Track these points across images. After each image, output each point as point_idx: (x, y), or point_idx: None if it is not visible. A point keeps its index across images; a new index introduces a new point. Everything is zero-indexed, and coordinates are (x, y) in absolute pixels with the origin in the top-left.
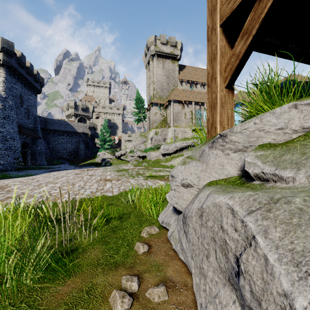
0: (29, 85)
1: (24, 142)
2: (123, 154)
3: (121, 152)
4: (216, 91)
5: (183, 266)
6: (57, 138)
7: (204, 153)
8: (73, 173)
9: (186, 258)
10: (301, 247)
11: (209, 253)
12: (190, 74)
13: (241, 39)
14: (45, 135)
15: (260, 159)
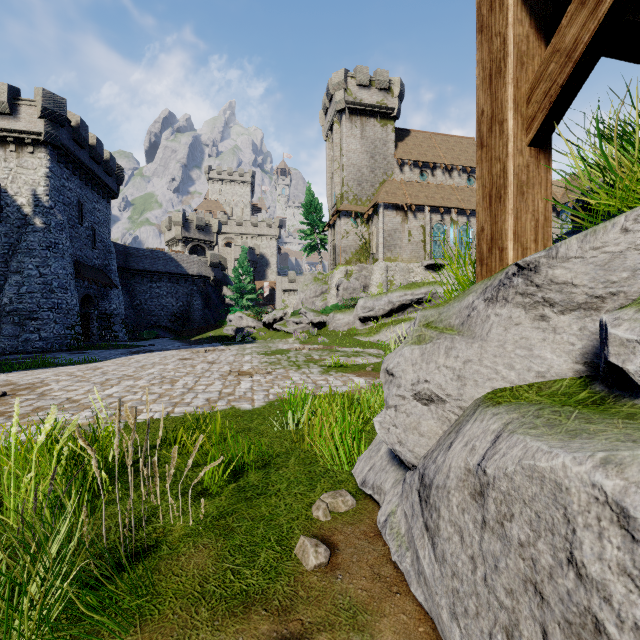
0: (95, 182)
1: (86, 294)
2: (279, 319)
3: (275, 315)
4: (503, 156)
5: (423, 618)
6: (149, 286)
7: (474, 316)
8: (177, 358)
9: (433, 606)
10: None
11: (516, 624)
12: (419, 148)
13: (580, 5)
14: (127, 281)
15: None
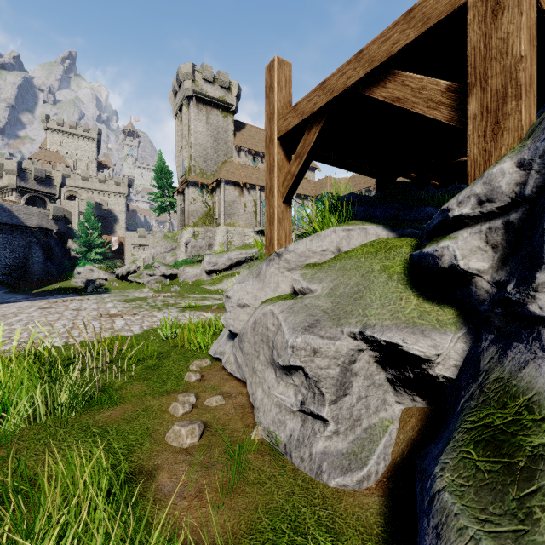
0: None
1: None
2: (133, 272)
3: (129, 268)
4: (274, 206)
5: (239, 384)
6: None
7: (261, 272)
8: (36, 307)
9: (242, 372)
10: (298, 321)
11: (259, 353)
12: (252, 140)
13: (295, 160)
14: None
15: (303, 276)
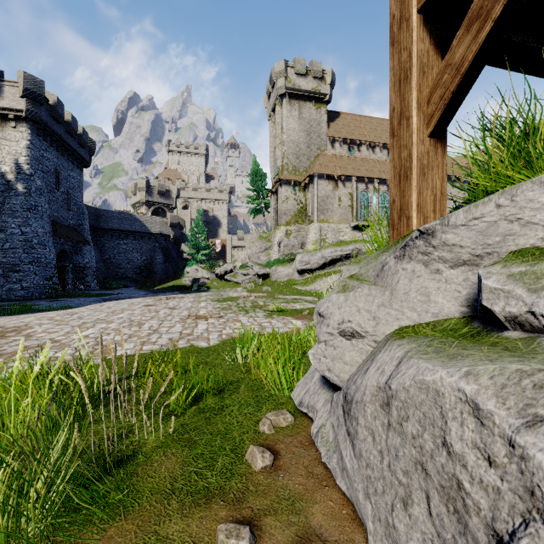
0: (70, 153)
1: (62, 250)
2: (230, 271)
3: (226, 268)
4: (409, 144)
5: (345, 503)
6: (117, 243)
7: (386, 270)
8: (142, 304)
9: (353, 491)
10: None
11: (410, 495)
12: (348, 128)
13: (466, 32)
14: (97, 239)
15: (521, 282)
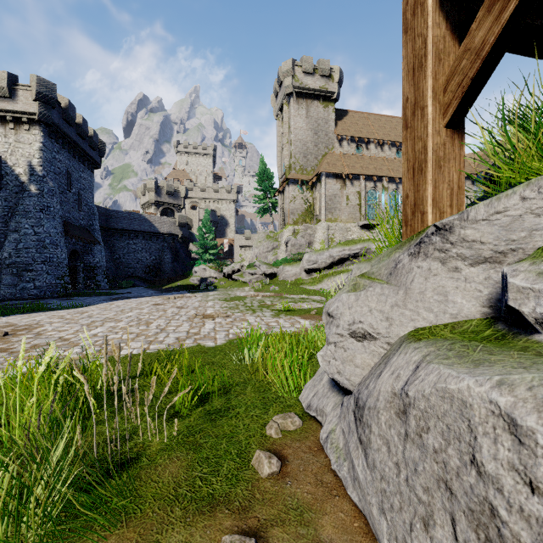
0: (81, 154)
1: (74, 249)
2: (237, 271)
3: (234, 267)
4: (424, 136)
5: (357, 515)
6: (126, 243)
7: (400, 268)
8: (151, 303)
9: (366, 504)
10: None
11: (431, 515)
12: (356, 126)
13: (487, 13)
14: (108, 239)
15: None
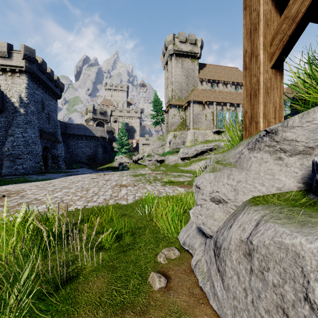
0: (49, 91)
1: (45, 146)
2: (141, 158)
3: (139, 156)
4: (258, 73)
5: (216, 317)
6: (76, 142)
7: (242, 157)
8: (90, 178)
9: (222, 313)
10: None
11: None
12: (211, 73)
13: None
14: (65, 140)
15: None
